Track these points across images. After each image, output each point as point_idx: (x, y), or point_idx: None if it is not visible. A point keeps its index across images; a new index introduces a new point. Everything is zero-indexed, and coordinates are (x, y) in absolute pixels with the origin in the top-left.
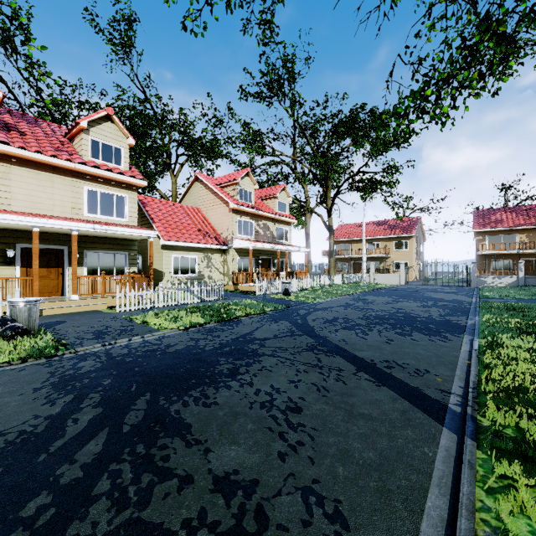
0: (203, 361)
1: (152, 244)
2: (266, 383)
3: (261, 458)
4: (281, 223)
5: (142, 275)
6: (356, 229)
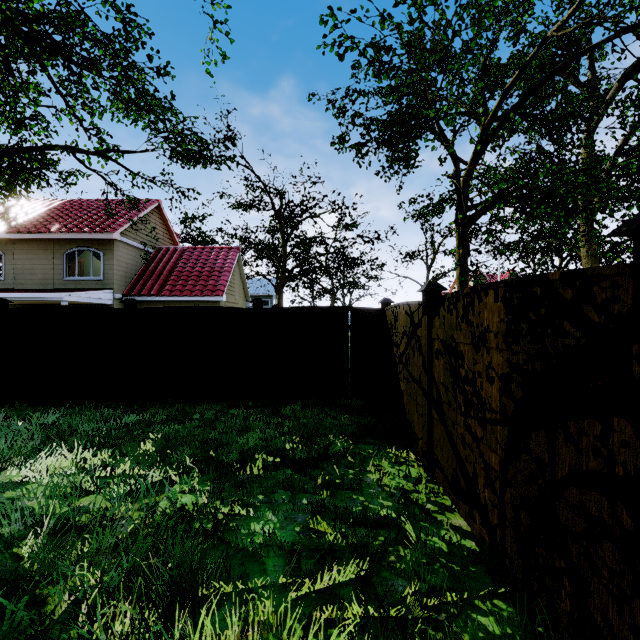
0: None
1: None
2: None
3: None
4: None
5: None
6: None
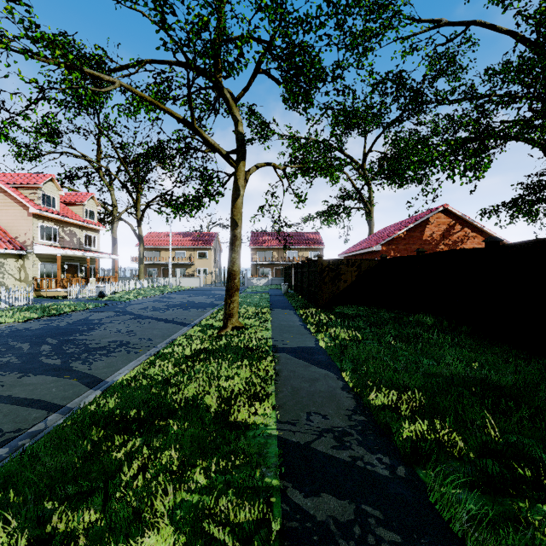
0: (66, 329)
1: None
2: (114, 329)
3: (123, 338)
4: (90, 230)
5: None
6: (165, 237)
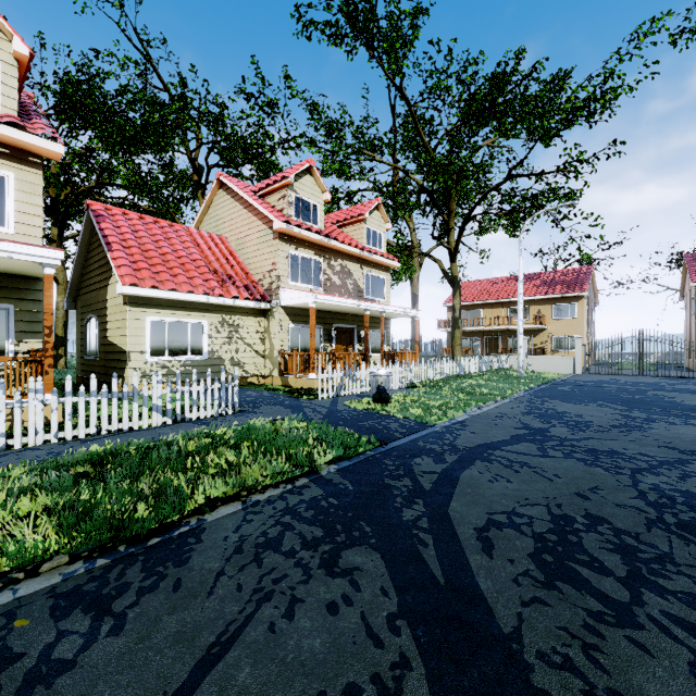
0: None
1: (49, 281)
2: None
3: None
4: (373, 266)
5: (19, 359)
6: (489, 287)
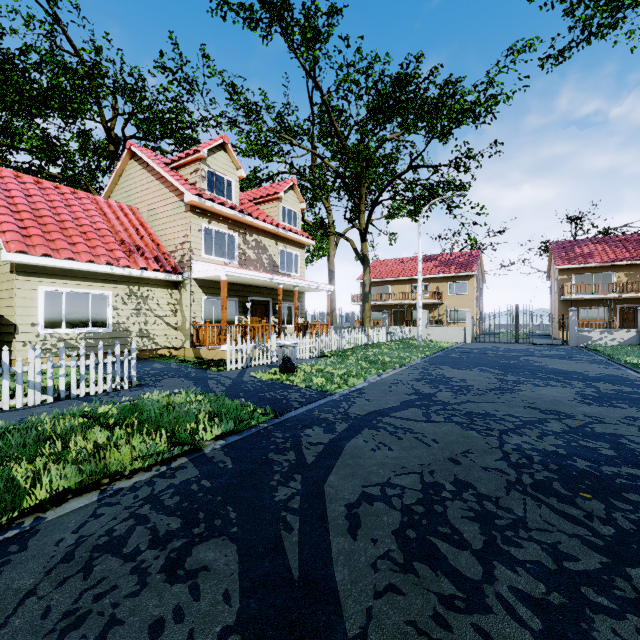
0: None
1: None
2: None
3: None
4: (288, 243)
5: None
6: (396, 265)
